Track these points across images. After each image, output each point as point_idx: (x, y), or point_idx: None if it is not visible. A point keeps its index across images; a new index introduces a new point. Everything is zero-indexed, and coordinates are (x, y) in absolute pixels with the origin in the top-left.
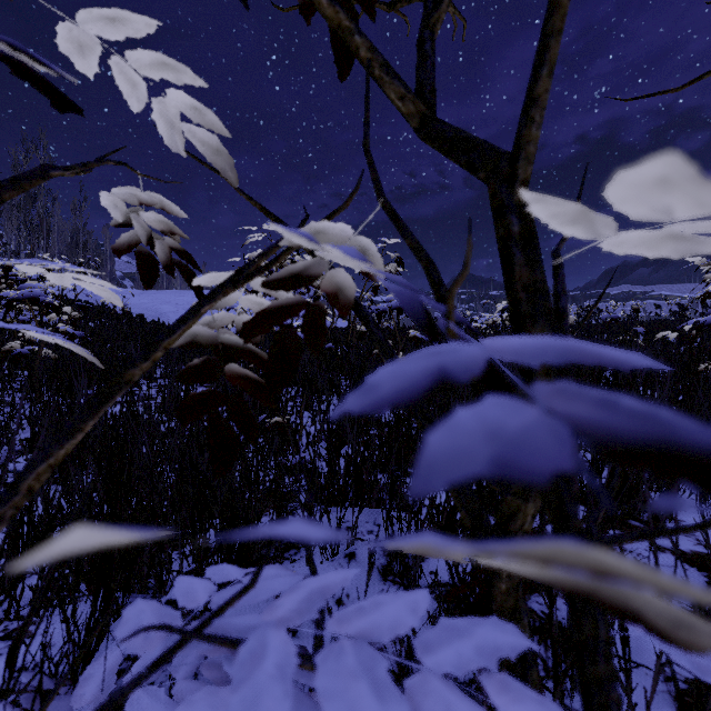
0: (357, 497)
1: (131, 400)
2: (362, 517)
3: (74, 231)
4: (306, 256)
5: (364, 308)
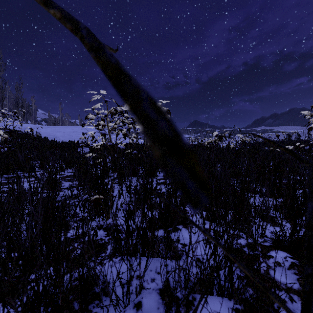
0: (144, 250)
1: (18, 182)
2: (148, 265)
3: (17, 98)
4: (122, 107)
5: (133, 79)
